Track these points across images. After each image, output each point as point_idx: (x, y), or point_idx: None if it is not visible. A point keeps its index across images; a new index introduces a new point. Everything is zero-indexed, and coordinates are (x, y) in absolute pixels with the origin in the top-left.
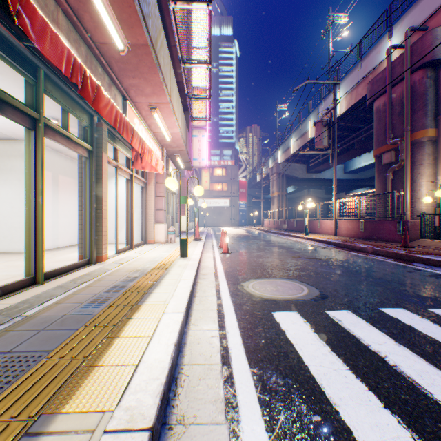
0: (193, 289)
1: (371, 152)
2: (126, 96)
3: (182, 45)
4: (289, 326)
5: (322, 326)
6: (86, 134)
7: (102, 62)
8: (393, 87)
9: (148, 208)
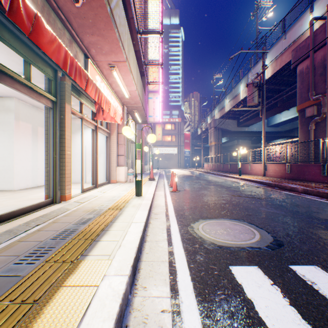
0: (145, 231)
1: (290, 110)
2: (87, 54)
3: (138, 16)
4: (256, 293)
5: (296, 294)
6: (51, 87)
7: (61, 16)
8: (315, 52)
9: (111, 154)
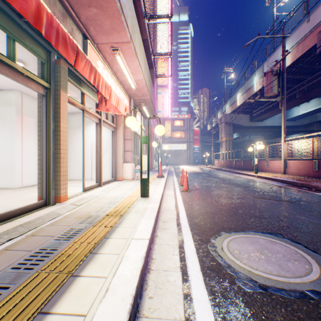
0: (149, 251)
1: (310, 102)
2: (86, 34)
3: None
4: None
5: None
6: (43, 71)
7: None
8: None
9: (117, 149)
